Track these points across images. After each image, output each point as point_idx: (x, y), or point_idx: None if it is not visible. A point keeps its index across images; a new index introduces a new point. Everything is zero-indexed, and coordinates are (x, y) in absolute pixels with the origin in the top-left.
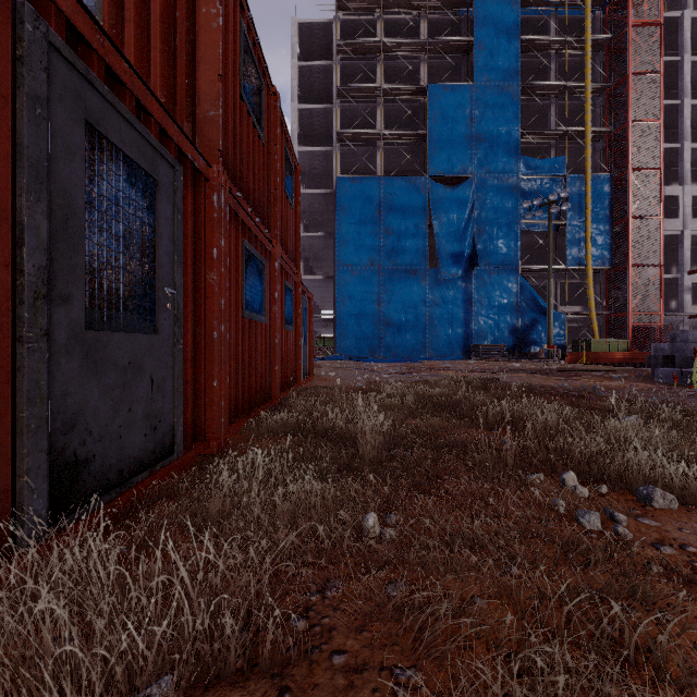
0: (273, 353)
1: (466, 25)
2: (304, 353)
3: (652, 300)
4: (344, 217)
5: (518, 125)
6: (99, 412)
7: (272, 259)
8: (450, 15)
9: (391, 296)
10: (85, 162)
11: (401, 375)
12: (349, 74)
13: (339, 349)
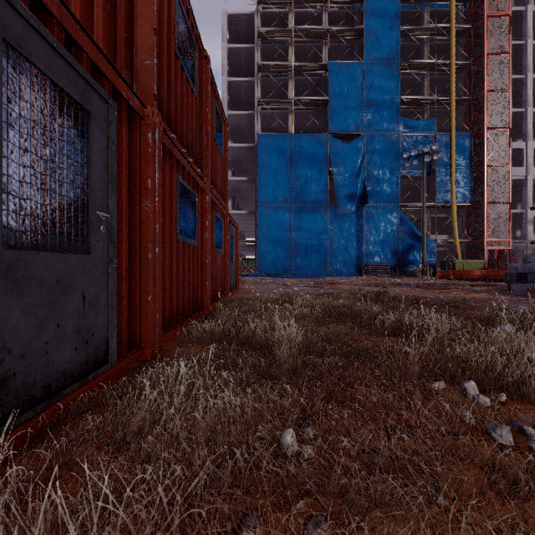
0: (205, 271)
1: (358, 16)
2: (231, 271)
3: (503, 229)
4: (263, 165)
5: (399, 94)
6: (21, 330)
7: (204, 194)
8: (345, 9)
9: (300, 227)
10: (3, 81)
11: (308, 288)
12: (267, 54)
13: (259, 267)
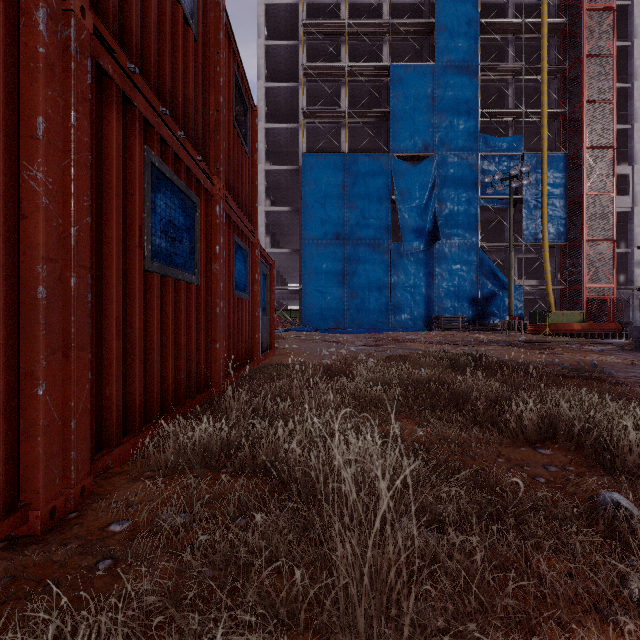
0: (214, 326)
1: (427, 8)
2: (263, 325)
3: (606, 273)
4: (310, 192)
5: (478, 105)
6: None
7: (212, 202)
8: None
9: (355, 269)
10: None
11: (369, 348)
12: (314, 55)
13: (304, 320)
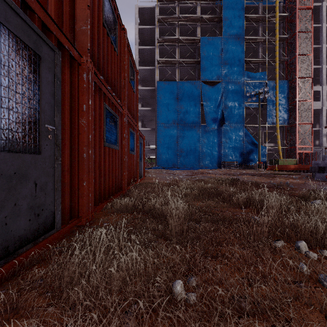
0: (123, 166)
1: (219, 9)
2: (140, 165)
3: (308, 140)
4: (160, 100)
5: (244, 57)
6: None
7: (122, 116)
8: (211, 4)
9: (183, 138)
10: None
11: (188, 176)
12: (163, 32)
13: (158, 163)
